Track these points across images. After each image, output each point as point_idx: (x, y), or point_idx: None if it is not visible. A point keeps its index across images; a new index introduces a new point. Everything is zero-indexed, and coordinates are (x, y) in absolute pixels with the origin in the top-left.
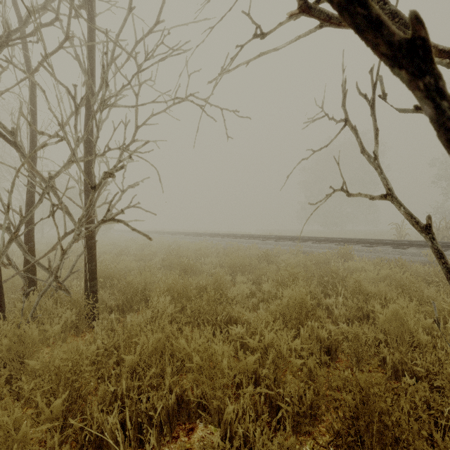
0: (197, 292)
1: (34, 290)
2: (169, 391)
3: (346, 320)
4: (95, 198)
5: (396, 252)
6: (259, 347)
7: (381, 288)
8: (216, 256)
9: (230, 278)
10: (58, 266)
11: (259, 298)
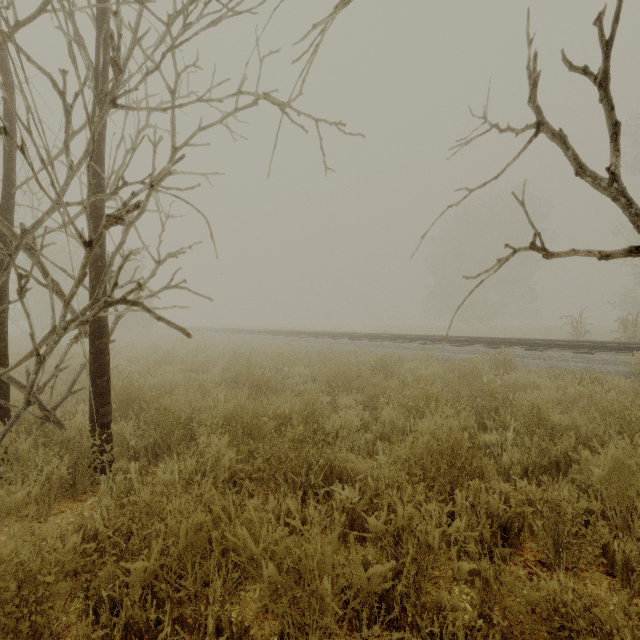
0: (277, 423)
1: (4, 423)
2: (215, 634)
3: (521, 471)
4: (106, 269)
5: (578, 358)
6: (386, 533)
7: (577, 418)
8: (306, 364)
9: (329, 399)
10: (30, 384)
11: (375, 433)
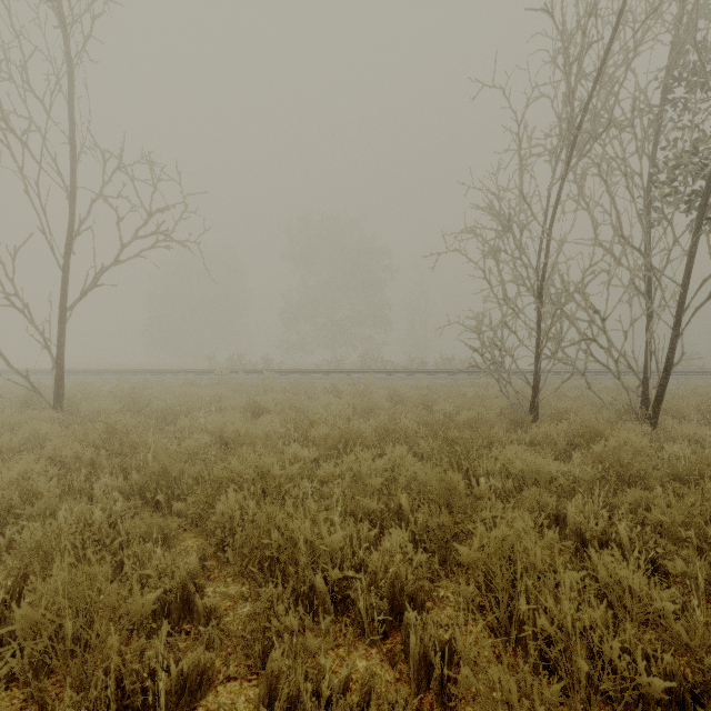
0: None
1: None
2: None
3: None
4: None
5: (171, 378)
6: None
7: (98, 391)
8: None
9: None
10: None
11: None
